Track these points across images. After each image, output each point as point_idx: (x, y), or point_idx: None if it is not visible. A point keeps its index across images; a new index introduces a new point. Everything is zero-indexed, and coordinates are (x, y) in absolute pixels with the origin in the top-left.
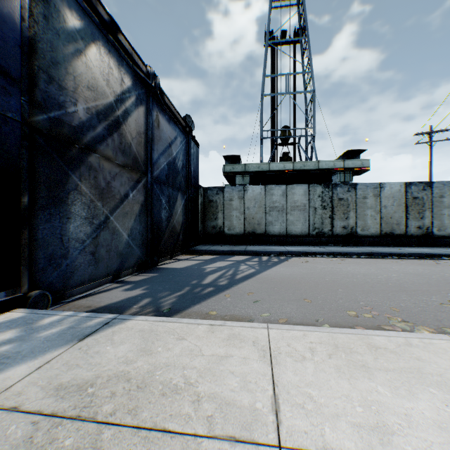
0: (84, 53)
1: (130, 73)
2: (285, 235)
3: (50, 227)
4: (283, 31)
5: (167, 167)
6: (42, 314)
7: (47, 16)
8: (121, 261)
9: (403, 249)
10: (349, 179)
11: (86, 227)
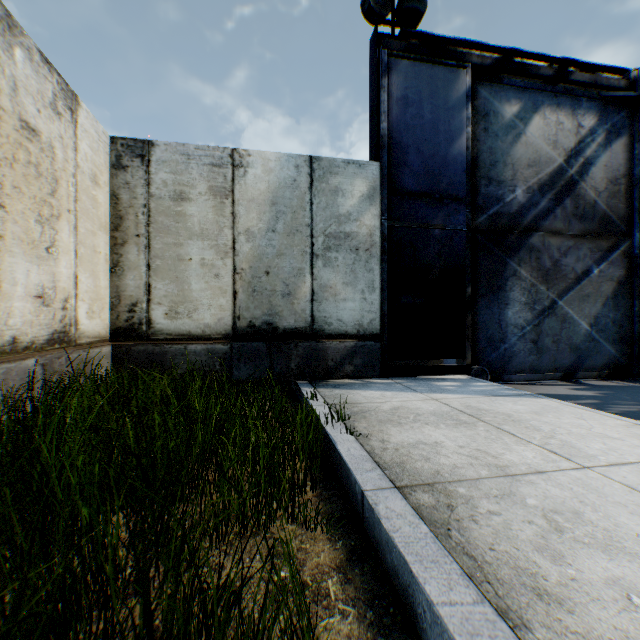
0: (522, 132)
1: (593, 107)
2: None
3: (489, 313)
4: None
5: None
6: (476, 380)
7: (486, 128)
8: (576, 357)
9: None
10: None
11: (525, 313)
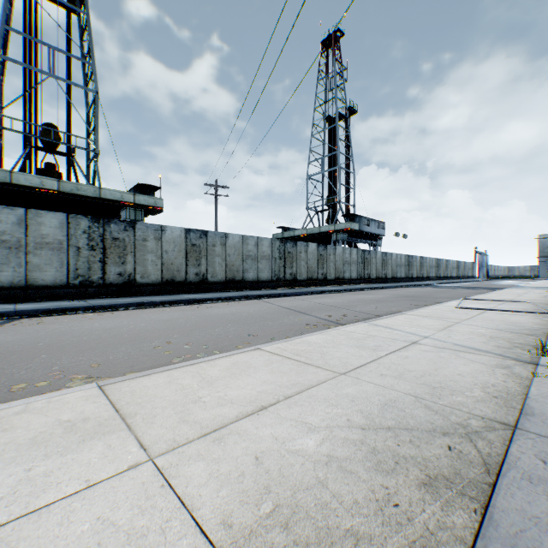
0: None
1: None
2: (24, 286)
3: None
4: None
5: None
6: None
7: None
8: None
9: (180, 297)
10: (141, 218)
11: None
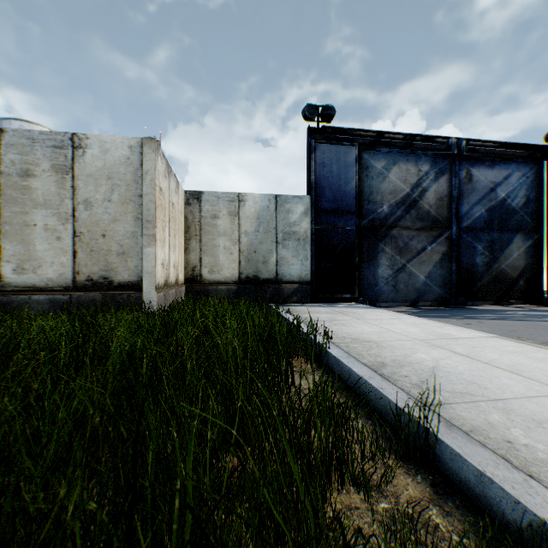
0: (387, 176)
1: (428, 159)
2: None
3: (369, 271)
4: None
5: (486, 213)
6: (357, 304)
7: (367, 174)
8: (418, 294)
9: None
10: None
11: (388, 271)
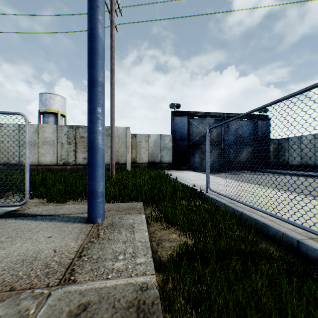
0: (198, 127)
1: (213, 121)
2: None
3: (192, 159)
4: None
5: (234, 139)
6: (187, 170)
7: (191, 126)
8: (209, 167)
9: None
10: None
11: (199, 159)
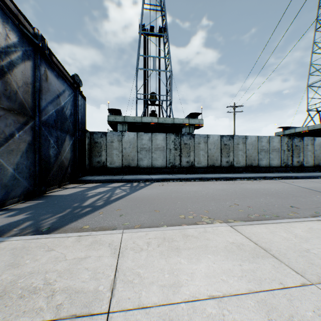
0: None
1: (17, 31)
2: (151, 167)
3: None
4: (152, 27)
5: (56, 114)
6: None
7: None
8: (6, 191)
9: (219, 175)
10: (192, 131)
11: None
